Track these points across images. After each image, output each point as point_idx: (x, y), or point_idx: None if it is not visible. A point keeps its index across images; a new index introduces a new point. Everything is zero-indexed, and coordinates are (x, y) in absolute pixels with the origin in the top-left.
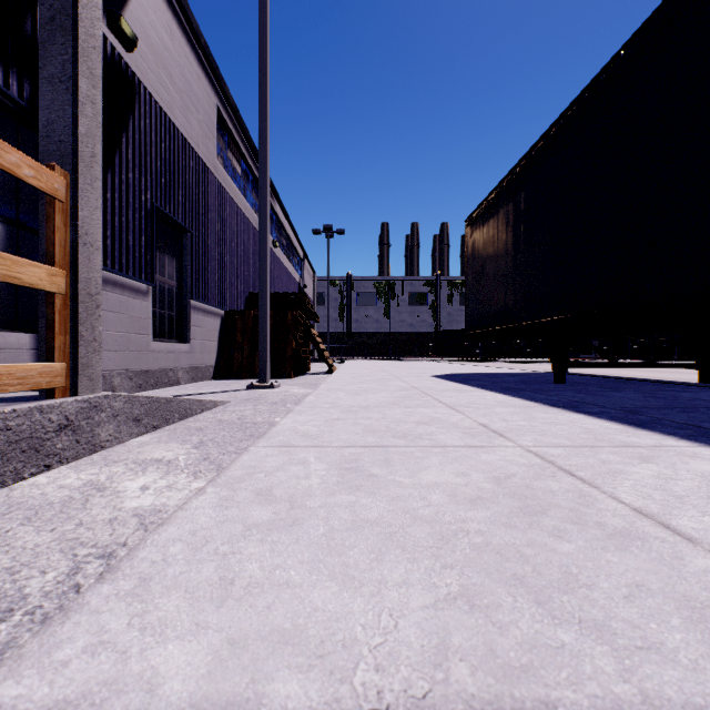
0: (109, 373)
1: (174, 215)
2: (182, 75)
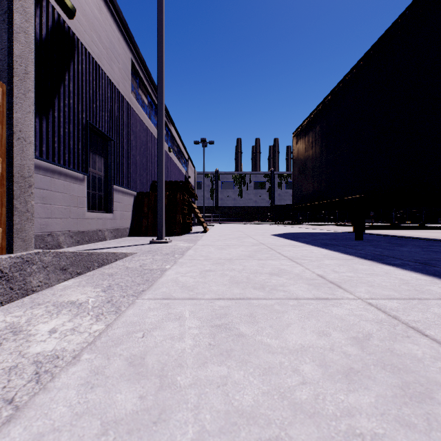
0: (56, 233)
1: (102, 129)
2: (107, 38)
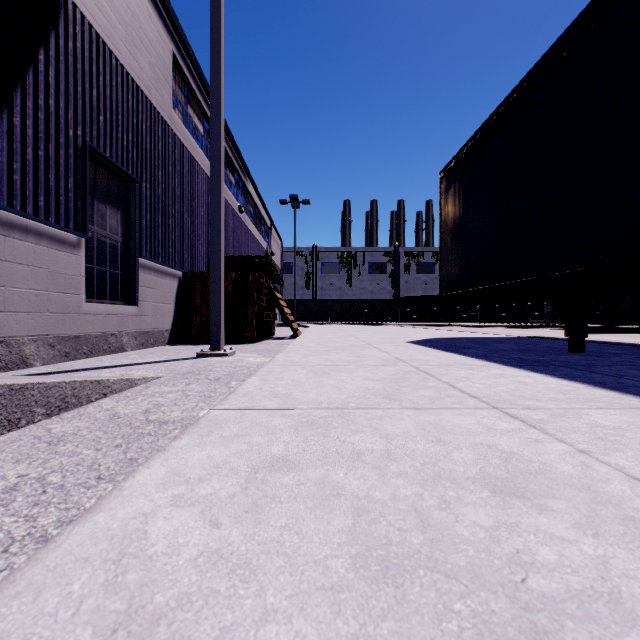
0: (16, 339)
1: (117, 161)
2: (128, 7)
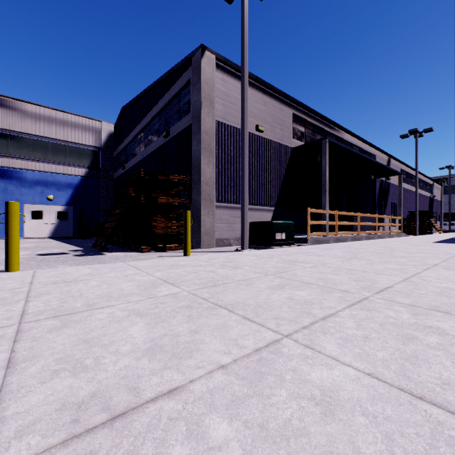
0: None
1: (393, 202)
2: None
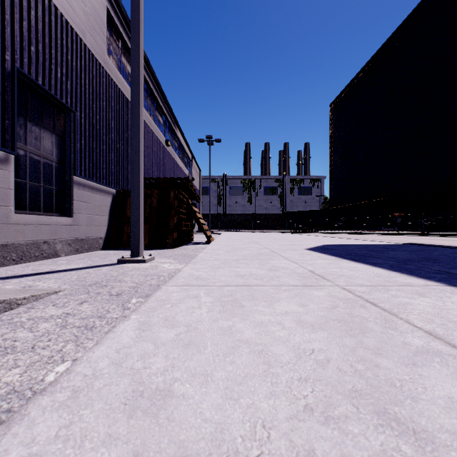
0: None
1: (50, 89)
2: None
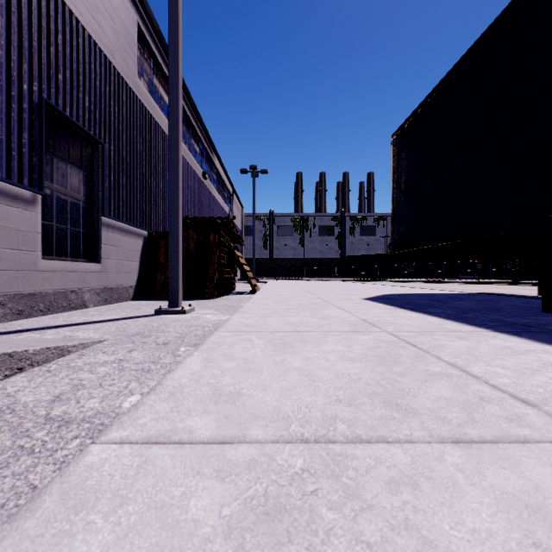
0: None
1: (78, 120)
2: None
